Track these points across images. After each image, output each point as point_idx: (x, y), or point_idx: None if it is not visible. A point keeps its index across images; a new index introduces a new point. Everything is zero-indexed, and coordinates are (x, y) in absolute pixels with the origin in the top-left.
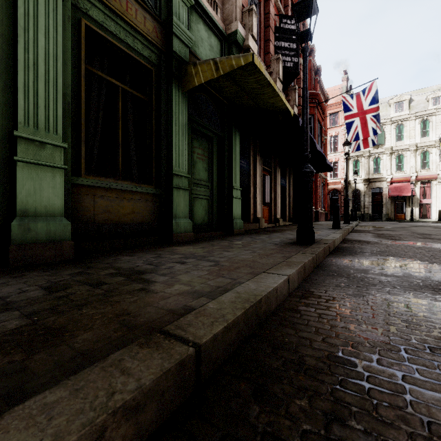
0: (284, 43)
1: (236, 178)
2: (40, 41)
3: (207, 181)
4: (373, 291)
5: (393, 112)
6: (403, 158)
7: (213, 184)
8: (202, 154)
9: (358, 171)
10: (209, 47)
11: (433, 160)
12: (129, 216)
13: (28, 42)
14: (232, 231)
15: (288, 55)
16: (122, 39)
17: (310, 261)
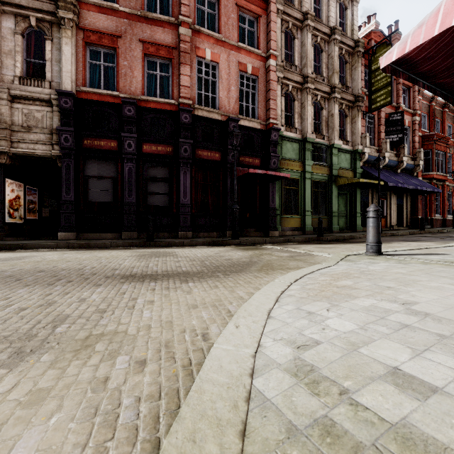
0: (392, 128)
1: (358, 208)
2: (308, 191)
3: (344, 211)
4: None
5: None
6: None
7: (347, 212)
8: (342, 201)
9: None
10: (345, 160)
11: None
12: None
13: (306, 192)
14: (356, 230)
15: (395, 134)
16: (319, 178)
17: None
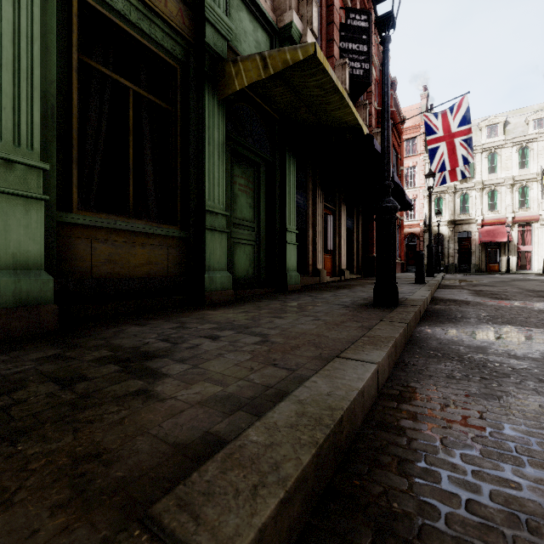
0: (351, 44)
1: (290, 218)
2: (5, 12)
3: (253, 221)
4: (511, 388)
5: (485, 138)
6: (497, 195)
7: (261, 225)
8: (246, 185)
9: (441, 210)
10: (255, 43)
11: (534, 197)
12: (143, 267)
13: None
14: (285, 287)
15: (357, 60)
16: (134, 23)
17: (401, 335)
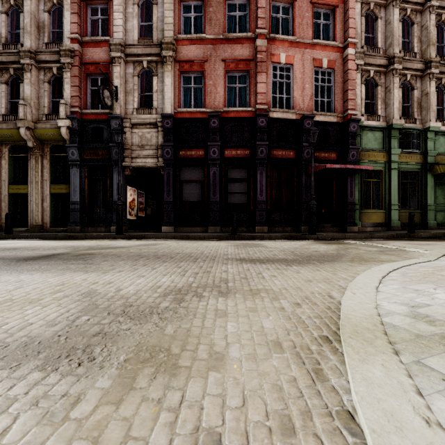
0: None
1: None
2: (394, 183)
3: (444, 203)
4: None
5: None
6: None
7: None
8: (441, 192)
9: None
10: None
11: None
12: None
13: (392, 184)
14: None
15: None
16: (409, 168)
17: None
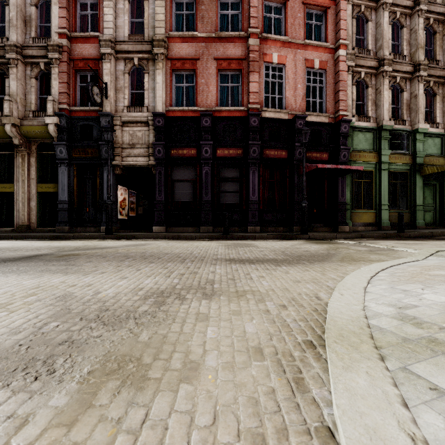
0: None
1: None
2: (384, 183)
3: (432, 204)
4: None
5: None
6: None
7: (436, 205)
8: (429, 192)
9: None
10: (433, 145)
11: None
12: None
13: (382, 185)
14: None
15: None
16: (398, 168)
17: None
